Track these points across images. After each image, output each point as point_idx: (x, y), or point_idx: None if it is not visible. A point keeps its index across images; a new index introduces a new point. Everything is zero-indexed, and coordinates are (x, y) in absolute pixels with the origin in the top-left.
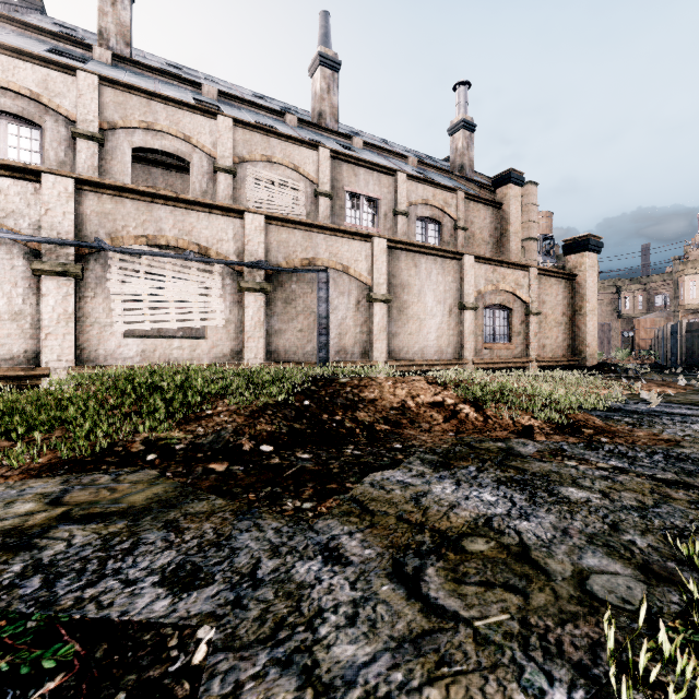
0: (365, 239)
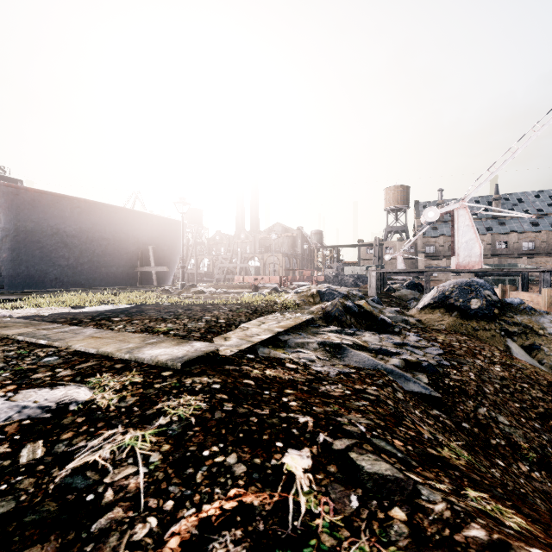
0: (492, 259)
